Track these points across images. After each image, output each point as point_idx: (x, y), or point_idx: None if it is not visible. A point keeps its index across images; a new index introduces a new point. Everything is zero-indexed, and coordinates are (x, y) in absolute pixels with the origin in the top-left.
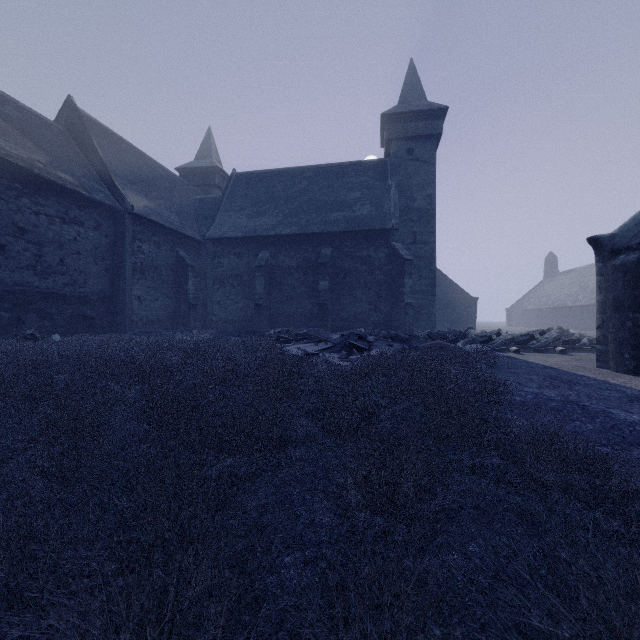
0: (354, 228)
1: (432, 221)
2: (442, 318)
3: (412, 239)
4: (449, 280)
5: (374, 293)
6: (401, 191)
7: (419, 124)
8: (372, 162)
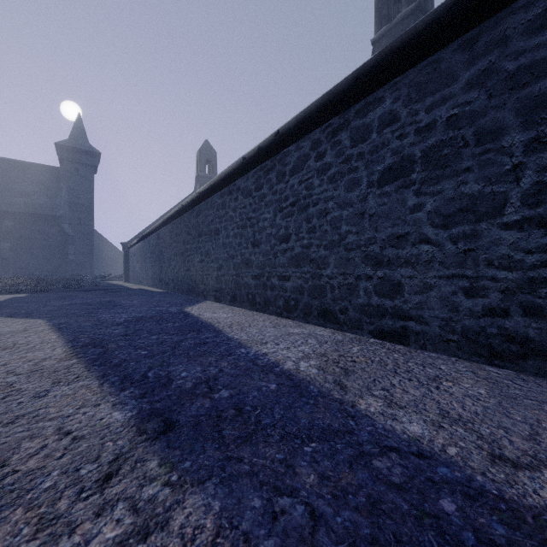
0: (32, 212)
1: (92, 213)
2: (108, 269)
3: (79, 222)
4: (113, 246)
5: (49, 253)
6: (71, 192)
7: (83, 156)
8: (49, 167)
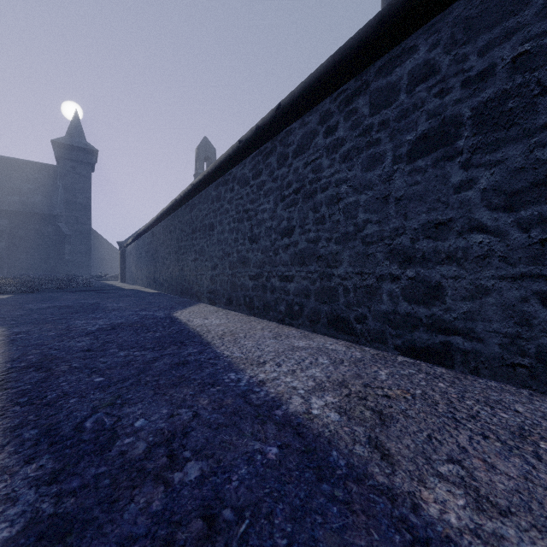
0: (28, 210)
1: (89, 212)
2: (107, 269)
3: (76, 221)
4: (111, 245)
5: (44, 252)
6: (67, 190)
7: (80, 154)
8: (46, 165)
